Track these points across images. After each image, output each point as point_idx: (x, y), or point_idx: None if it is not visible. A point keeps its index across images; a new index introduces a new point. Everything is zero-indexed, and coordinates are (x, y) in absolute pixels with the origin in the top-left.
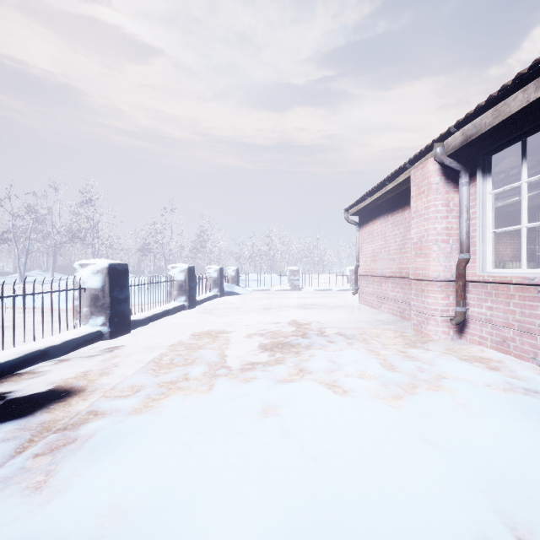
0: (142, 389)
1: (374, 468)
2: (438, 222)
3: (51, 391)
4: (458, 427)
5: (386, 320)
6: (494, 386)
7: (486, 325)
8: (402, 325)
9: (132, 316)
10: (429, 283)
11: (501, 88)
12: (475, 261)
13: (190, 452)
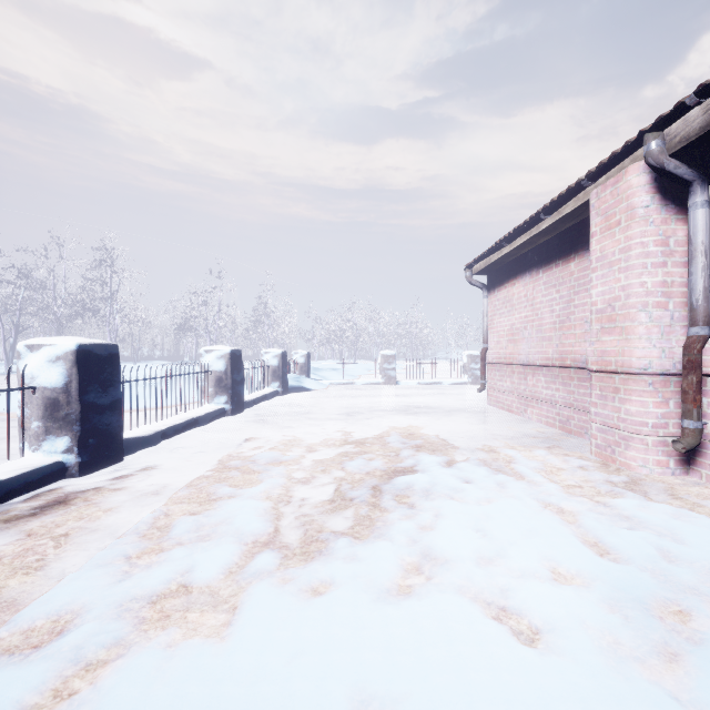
0: (75, 625)
1: None
2: (648, 273)
3: None
4: None
5: (541, 434)
6: None
7: None
8: (571, 444)
9: (132, 431)
10: (629, 378)
11: None
12: None
13: None
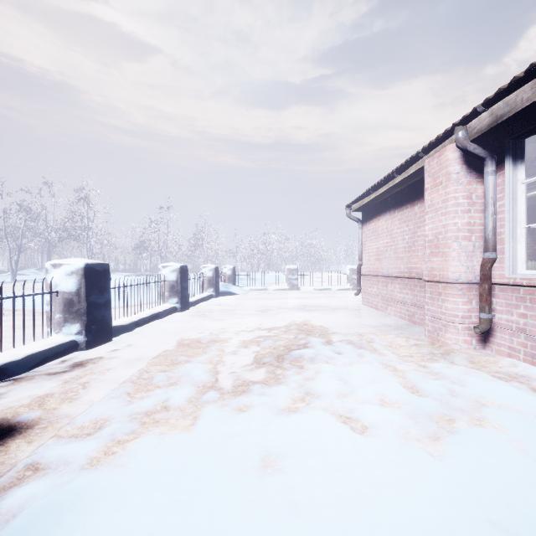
0: (107, 425)
1: None
2: (458, 216)
3: None
4: (535, 496)
5: (395, 324)
6: None
7: (518, 334)
8: (414, 330)
9: (116, 321)
10: (447, 286)
11: None
12: (503, 260)
13: None
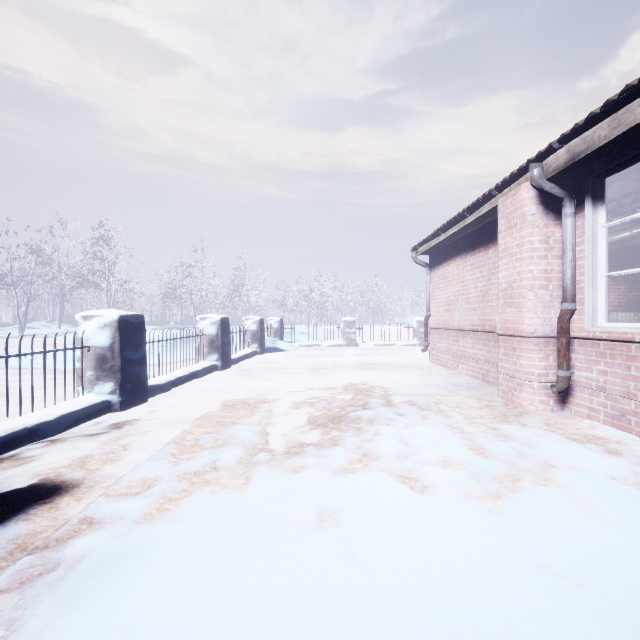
0: (156, 484)
1: (481, 618)
2: (534, 263)
3: (35, 486)
4: (587, 545)
5: (466, 384)
6: (621, 480)
7: (598, 394)
8: (487, 391)
9: (150, 380)
10: (522, 340)
11: (623, 89)
12: (582, 312)
13: (216, 589)
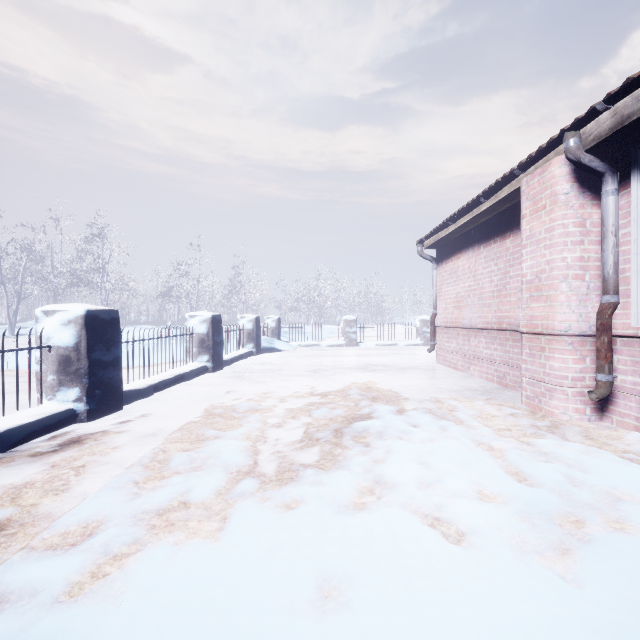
0: (101, 530)
1: None
2: (568, 249)
3: None
4: None
5: (481, 388)
6: None
7: None
8: (506, 396)
9: (129, 384)
10: (553, 339)
11: None
12: (628, 306)
13: None
